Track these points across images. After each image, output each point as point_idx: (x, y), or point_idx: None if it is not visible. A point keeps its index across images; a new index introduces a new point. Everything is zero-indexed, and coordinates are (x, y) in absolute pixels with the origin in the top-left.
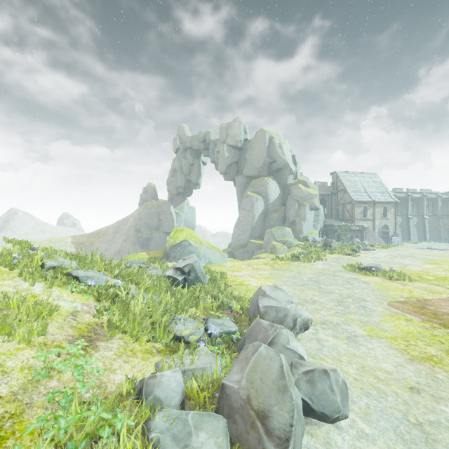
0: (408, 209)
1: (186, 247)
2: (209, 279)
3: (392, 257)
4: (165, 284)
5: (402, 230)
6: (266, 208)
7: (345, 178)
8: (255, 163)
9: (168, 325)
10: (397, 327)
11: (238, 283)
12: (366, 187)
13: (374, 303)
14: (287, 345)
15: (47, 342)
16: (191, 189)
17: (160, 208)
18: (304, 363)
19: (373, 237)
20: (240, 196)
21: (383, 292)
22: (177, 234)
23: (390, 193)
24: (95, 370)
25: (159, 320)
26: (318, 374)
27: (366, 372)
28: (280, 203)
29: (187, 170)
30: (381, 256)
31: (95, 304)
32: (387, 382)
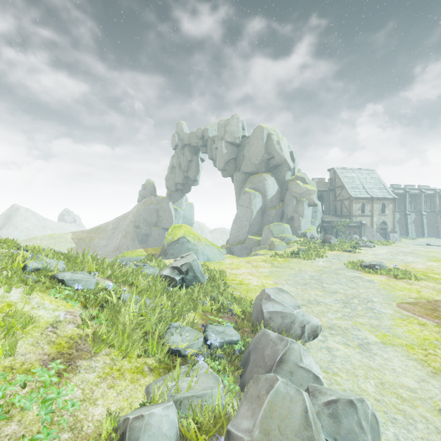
0: (406, 205)
1: (184, 244)
2: (208, 278)
3: (393, 254)
4: (162, 285)
5: (400, 226)
6: (264, 204)
7: (343, 174)
8: (253, 160)
9: (163, 336)
10: (411, 333)
11: (238, 282)
12: (364, 183)
13: (382, 304)
14: (300, 363)
15: (14, 365)
16: (190, 185)
17: (159, 204)
18: (324, 391)
19: (371, 233)
20: (239, 193)
21: (390, 292)
22: (175, 231)
23: (388, 189)
24: (70, 404)
25: (153, 329)
26: (343, 407)
27: (387, 389)
28: (278, 200)
29: (186, 166)
30: (382, 253)
31: (81, 312)
32: (412, 403)
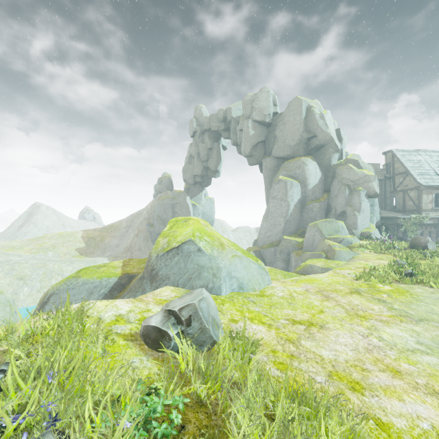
0: None
1: (190, 256)
2: None
3: None
4: None
5: None
6: (303, 196)
7: (405, 157)
8: (287, 141)
9: None
10: None
11: None
12: (436, 168)
13: None
14: None
15: None
16: (210, 177)
17: (174, 199)
18: None
19: None
20: (269, 183)
21: None
22: (175, 229)
23: None
24: None
25: None
26: None
27: None
28: (322, 190)
29: (205, 155)
30: None
31: None
32: None
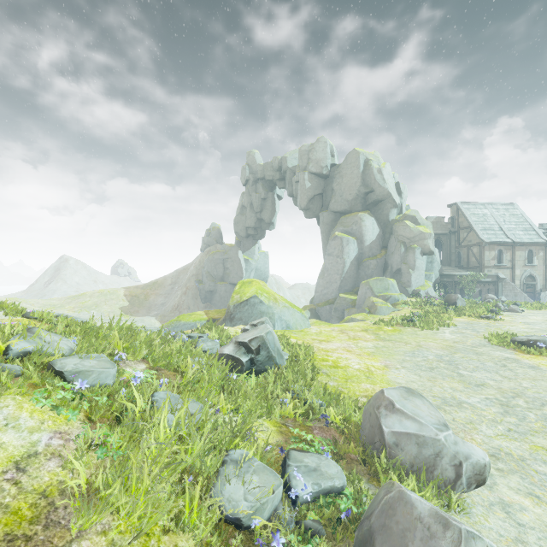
0: None
1: (255, 305)
2: (288, 359)
3: None
4: (220, 372)
5: None
6: (360, 253)
7: (470, 211)
8: (345, 195)
9: (212, 483)
10: None
11: (331, 363)
12: (501, 223)
13: None
14: None
15: None
16: (264, 229)
17: (225, 253)
18: None
19: (513, 292)
20: (326, 238)
21: None
22: (243, 288)
23: (537, 230)
24: None
25: (197, 464)
26: None
27: None
28: (380, 246)
29: (259, 206)
30: (537, 321)
31: (81, 430)
32: None
